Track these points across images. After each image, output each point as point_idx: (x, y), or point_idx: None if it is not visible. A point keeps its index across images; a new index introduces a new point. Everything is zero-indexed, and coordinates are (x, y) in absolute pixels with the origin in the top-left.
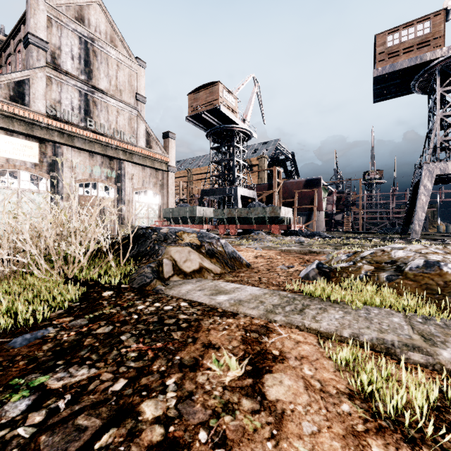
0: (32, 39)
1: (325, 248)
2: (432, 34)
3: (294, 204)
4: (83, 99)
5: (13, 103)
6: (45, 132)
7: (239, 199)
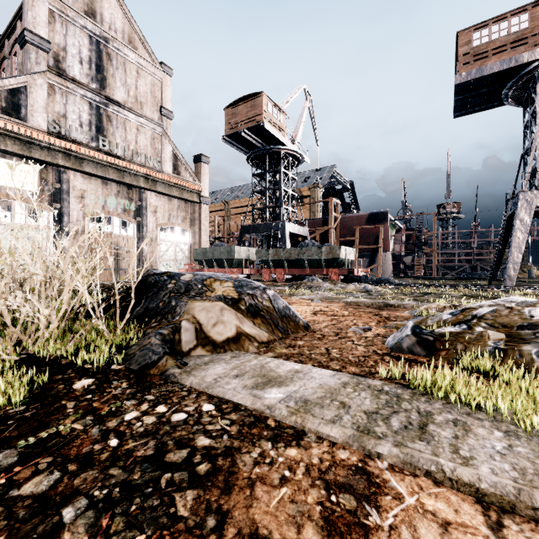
0: (30, 36)
1: (404, 299)
2: (530, 30)
3: (355, 244)
4: (94, 113)
5: (5, 117)
6: (46, 154)
7: (288, 237)
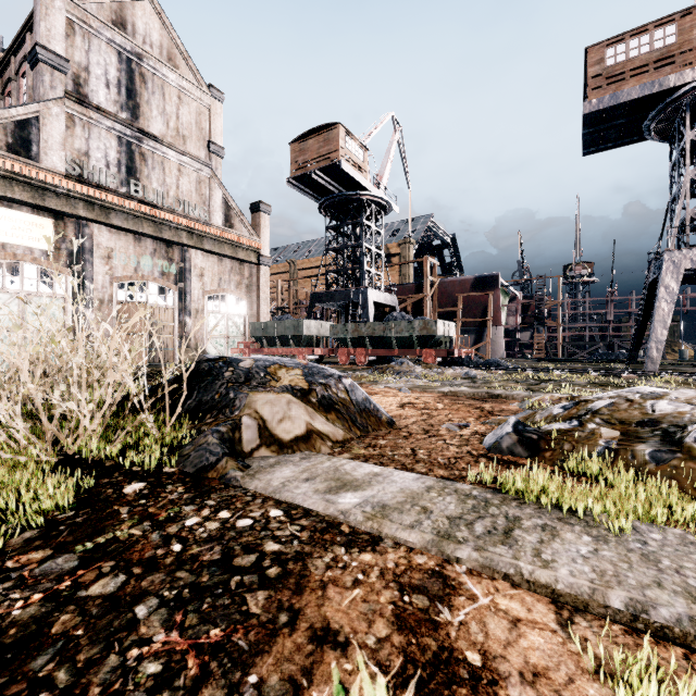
0: (43, 54)
1: (514, 389)
2: (678, 46)
3: (457, 316)
4: (124, 150)
5: (11, 156)
6: (64, 202)
7: (371, 308)
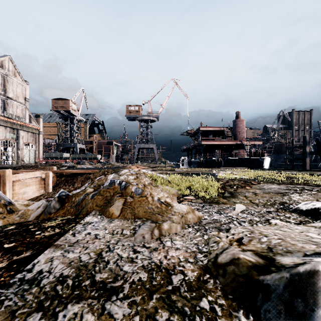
0: None
1: None
2: (138, 110)
3: (103, 151)
4: (3, 102)
5: None
6: None
7: (78, 149)
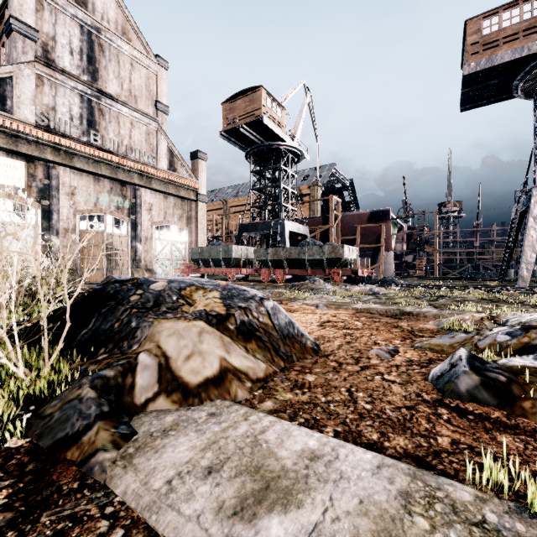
0: (16, 24)
1: (420, 305)
2: None
3: (356, 243)
4: (86, 106)
5: None
6: (34, 148)
7: (287, 236)
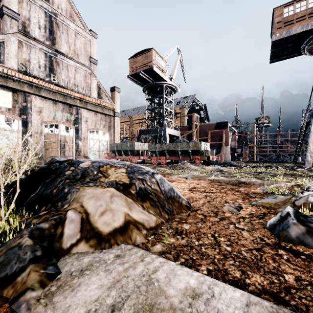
0: (6, 10)
1: (250, 178)
2: None
3: (208, 141)
4: (48, 60)
5: None
6: (17, 84)
7: (168, 137)
